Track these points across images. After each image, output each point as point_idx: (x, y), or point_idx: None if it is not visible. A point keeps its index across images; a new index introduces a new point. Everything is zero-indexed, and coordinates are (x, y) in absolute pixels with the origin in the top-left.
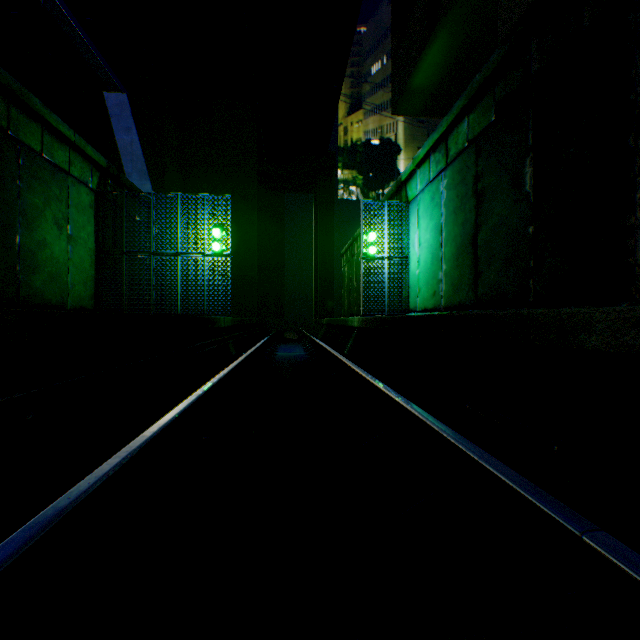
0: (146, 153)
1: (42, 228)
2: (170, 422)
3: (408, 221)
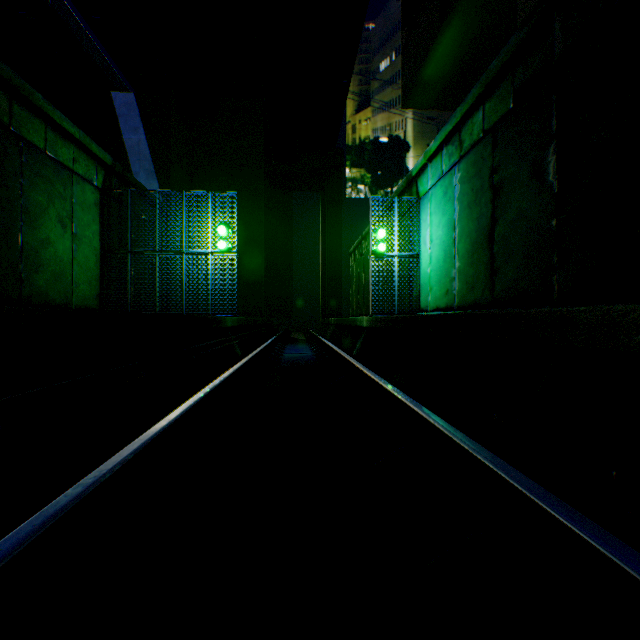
0: (153, 152)
1: (45, 226)
2: (155, 436)
3: (419, 217)
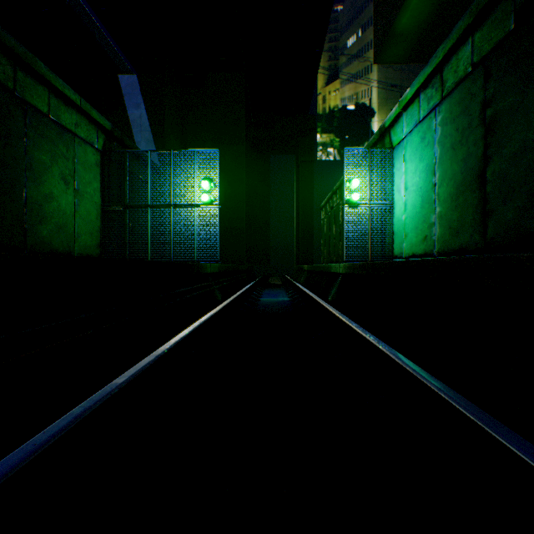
0: (152, 124)
1: (49, 183)
2: None
3: (392, 167)
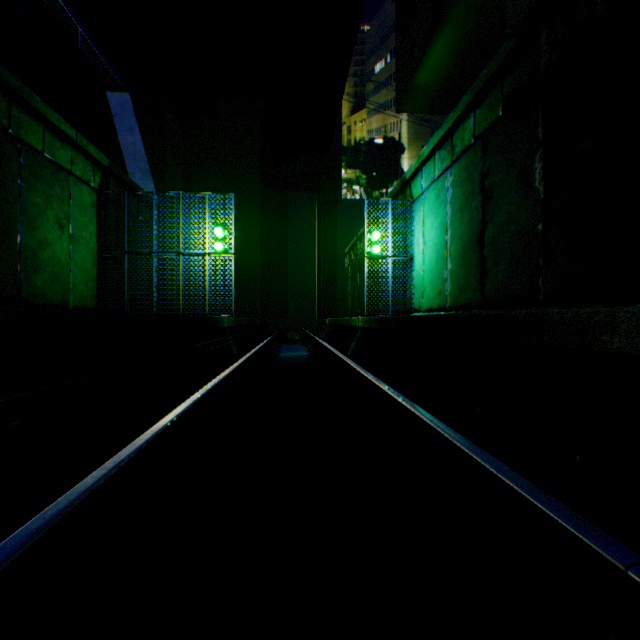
0: (149, 153)
1: (43, 227)
2: (164, 428)
3: (412, 220)
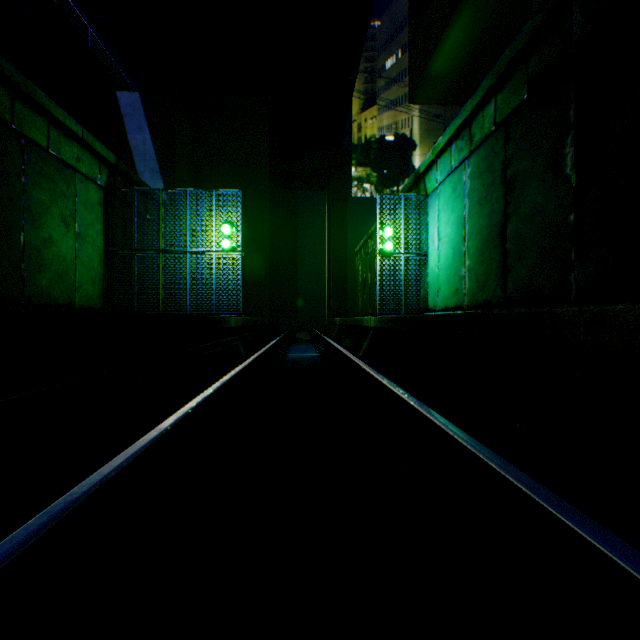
0: (158, 152)
1: (48, 225)
2: (142, 450)
3: (427, 215)
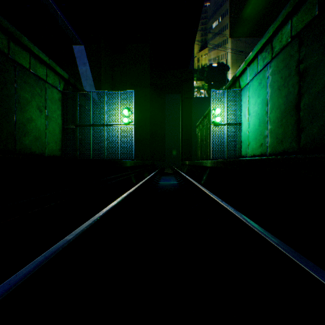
0: (93, 75)
1: (30, 111)
2: None
3: (240, 101)
